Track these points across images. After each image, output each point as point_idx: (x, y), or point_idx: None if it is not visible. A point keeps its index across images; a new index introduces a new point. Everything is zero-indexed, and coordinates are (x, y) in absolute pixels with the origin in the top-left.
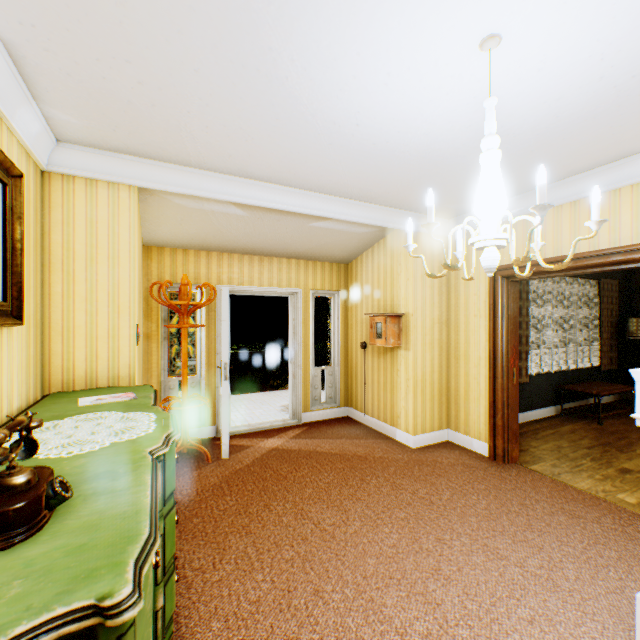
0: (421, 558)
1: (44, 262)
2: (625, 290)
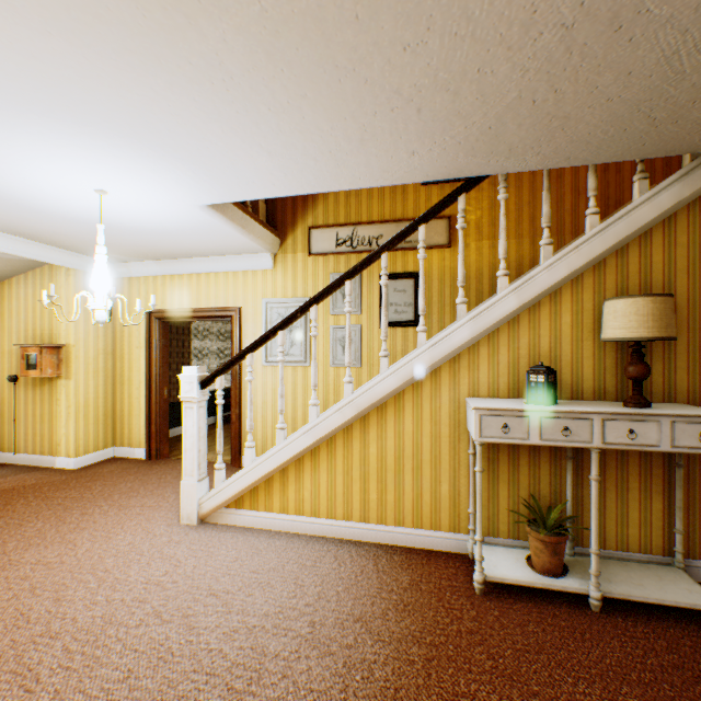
0: (64, 527)
1: None
2: None
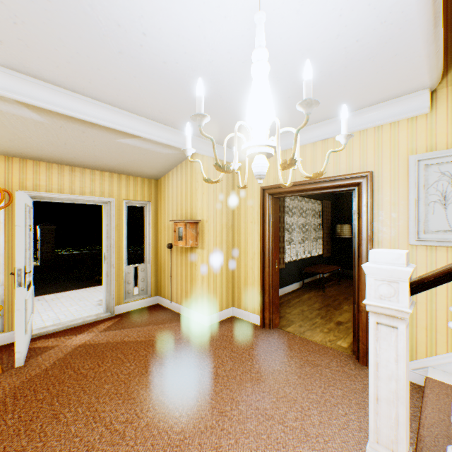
0: (205, 438)
1: None
2: (334, 208)
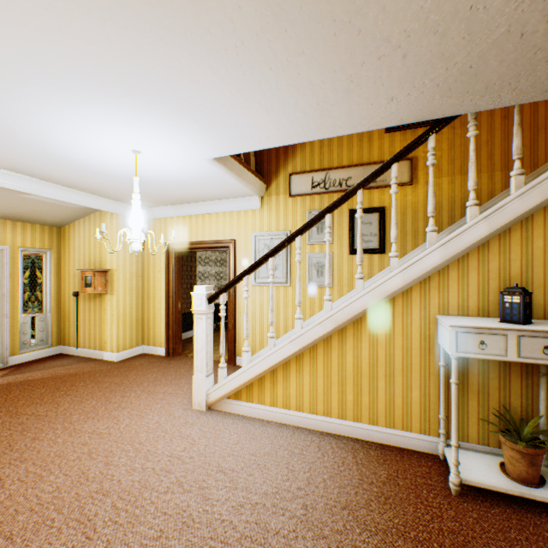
0: (110, 405)
1: None
2: None
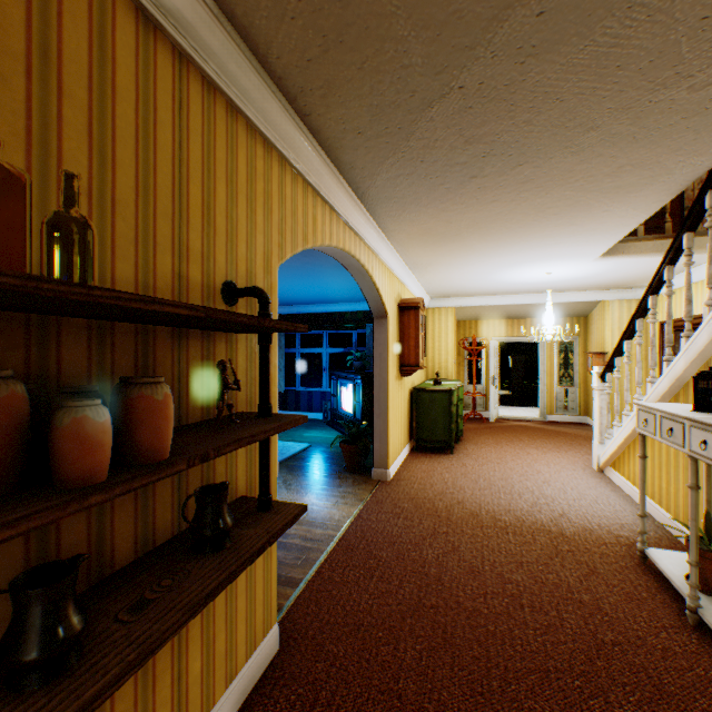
0: (553, 449)
1: (426, 337)
2: None
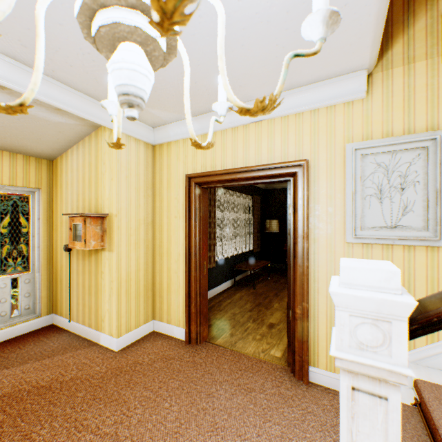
0: None
1: None
2: (264, 203)
